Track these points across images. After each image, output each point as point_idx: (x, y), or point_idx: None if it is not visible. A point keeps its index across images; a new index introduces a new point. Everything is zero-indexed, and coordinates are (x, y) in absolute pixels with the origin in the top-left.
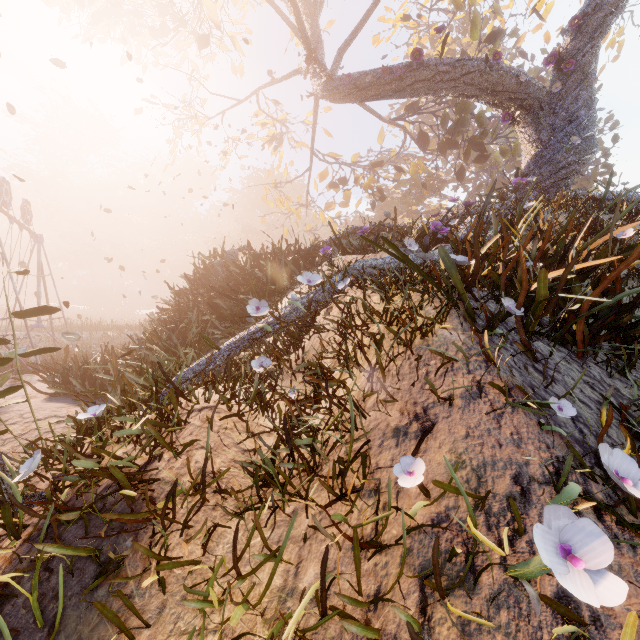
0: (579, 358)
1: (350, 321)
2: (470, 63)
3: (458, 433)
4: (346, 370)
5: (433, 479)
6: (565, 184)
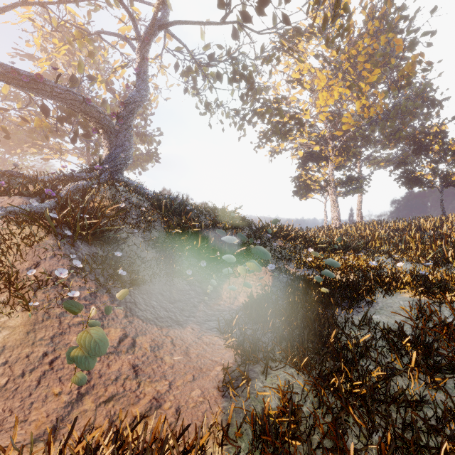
0: (90, 246)
1: (3, 238)
2: (75, 95)
3: (47, 266)
4: (4, 256)
5: (39, 276)
6: (120, 172)
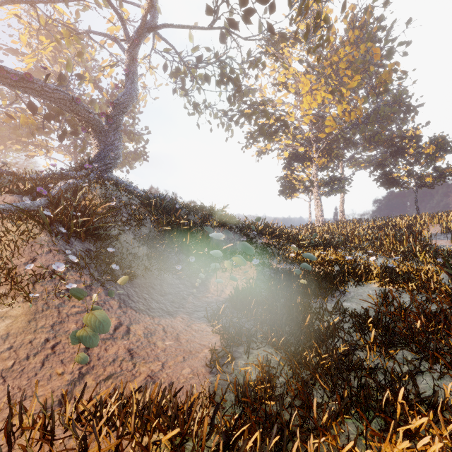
0: (83, 243)
1: None
2: (64, 94)
3: (43, 261)
4: (0, 252)
5: (36, 270)
6: (110, 171)
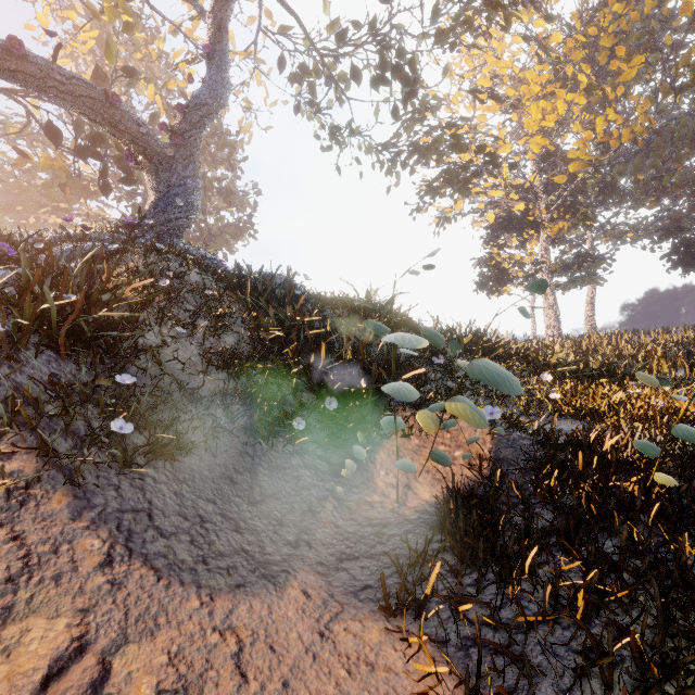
0: (64, 361)
1: None
2: (90, 88)
3: None
4: None
5: None
6: (176, 234)
